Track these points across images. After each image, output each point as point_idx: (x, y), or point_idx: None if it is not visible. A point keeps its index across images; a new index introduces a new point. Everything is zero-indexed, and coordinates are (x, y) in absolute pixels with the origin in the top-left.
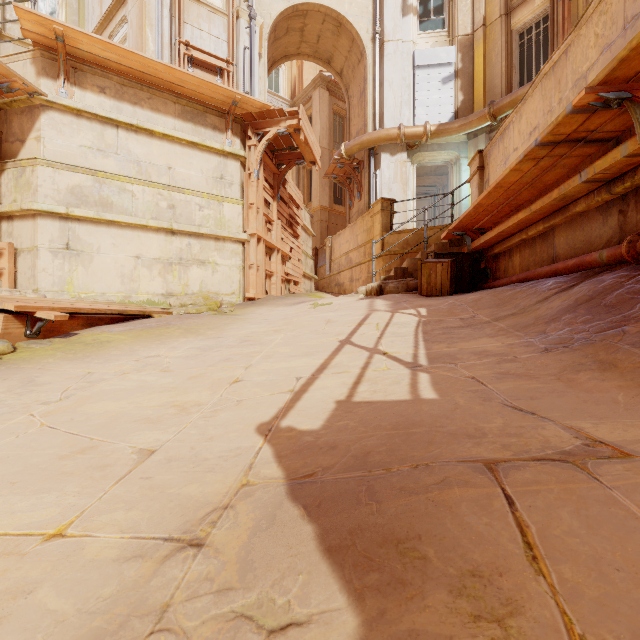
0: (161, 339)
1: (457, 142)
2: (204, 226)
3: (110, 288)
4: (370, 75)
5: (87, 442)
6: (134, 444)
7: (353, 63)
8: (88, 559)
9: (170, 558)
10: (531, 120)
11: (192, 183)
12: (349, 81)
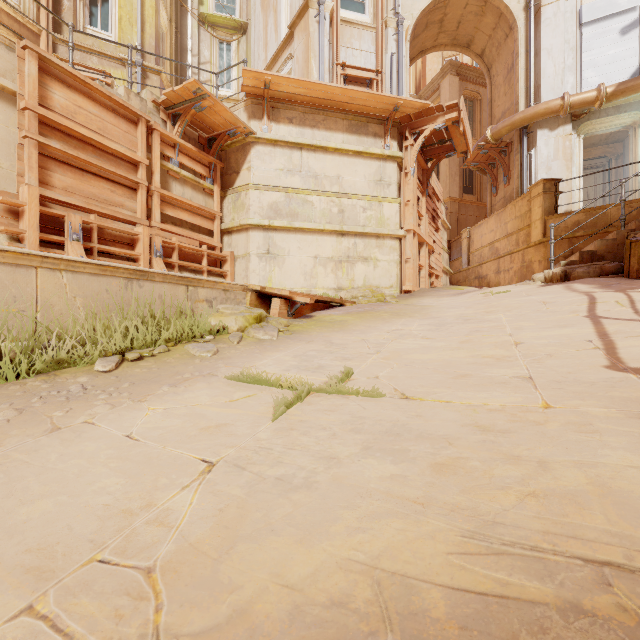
0: (383, 319)
1: None
2: (367, 226)
3: (296, 284)
4: (522, 48)
5: (455, 372)
6: (500, 374)
7: (498, 40)
8: (603, 416)
9: None
10: None
11: (357, 188)
12: (492, 60)
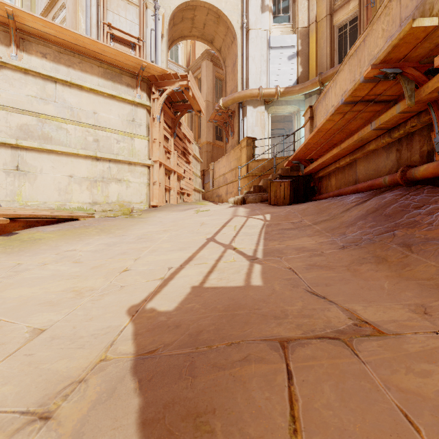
0: (80, 237)
1: (298, 100)
2: (120, 154)
3: (50, 198)
4: (239, 52)
5: None
6: (31, 324)
7: (228, 43)
8: None
9: (19, 431)
10: (342, 86)
11: (111, 124)
12: (225, 56)
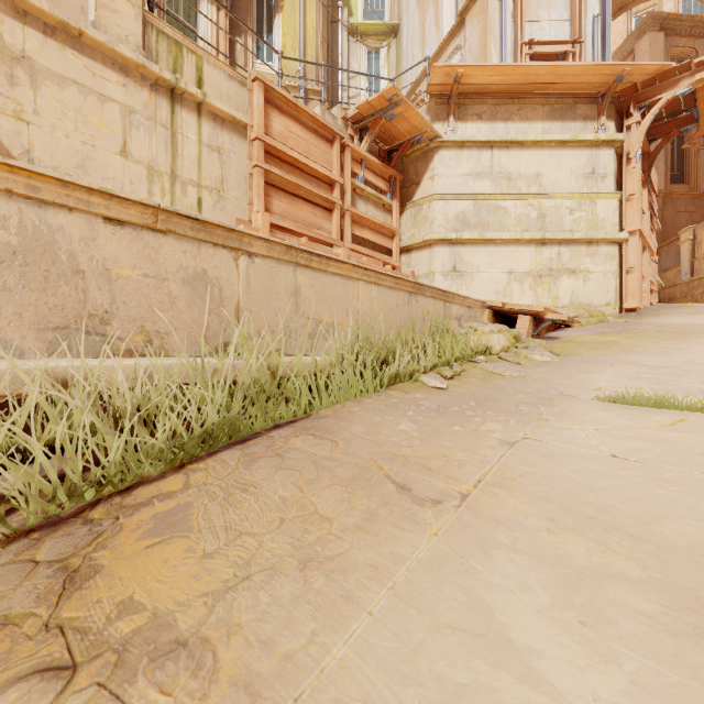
0: (672, 339)
1: None
2: (574, 231)
3: None
4: None
5: None
6: None
7: None
8: None
9: None
10: None
11: (560, 186)
12: None
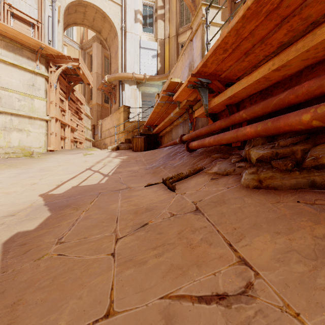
0: None
1: (158, 84)
2: (21, 110)
3: None
4: (120, 45)
5: None
6: None
7: (112, 37)
8: None
9: (4, 218)
10: None
11: (13, 86)
12: (110, 45)
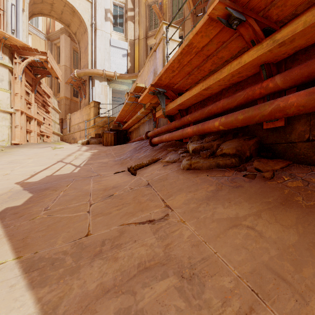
0: None
1: (128, 82)
2: None
3: None
4: (90, 41)
5: None
6: None
7: (81, 32)
8: None
9: None
10: None
11: None
12: (80, 39)
